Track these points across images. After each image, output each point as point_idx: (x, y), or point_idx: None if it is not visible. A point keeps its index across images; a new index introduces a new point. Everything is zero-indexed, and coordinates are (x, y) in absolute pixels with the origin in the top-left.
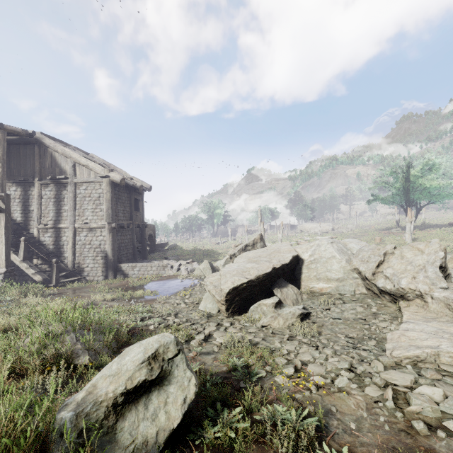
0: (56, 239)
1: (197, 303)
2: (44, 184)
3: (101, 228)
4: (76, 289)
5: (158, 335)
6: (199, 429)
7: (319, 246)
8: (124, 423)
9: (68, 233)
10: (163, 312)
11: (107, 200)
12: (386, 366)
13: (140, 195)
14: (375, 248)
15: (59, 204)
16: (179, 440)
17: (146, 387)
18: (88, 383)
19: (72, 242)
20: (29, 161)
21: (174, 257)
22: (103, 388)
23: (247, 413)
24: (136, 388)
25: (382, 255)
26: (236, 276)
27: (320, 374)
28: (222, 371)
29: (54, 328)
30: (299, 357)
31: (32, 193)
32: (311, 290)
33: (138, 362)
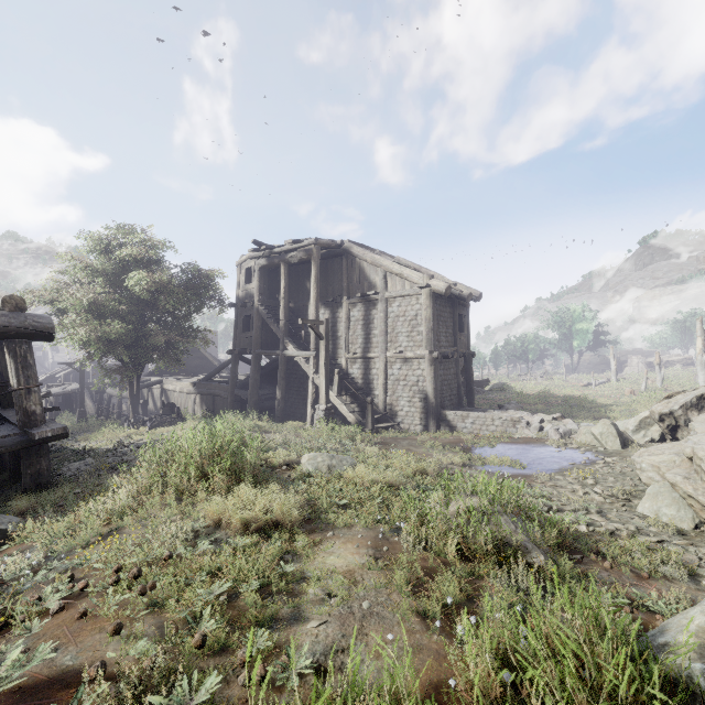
0: (365, 372)
1: (626, 499)
2: (352, 303)
3: (419, 358)
4: (397, 439)
5: None
6: None
7: None
8: None
9: (378, 364)
10: (575, 504)
11: (427, 319)
12: None
13: (464, 307)
14: None
15: (367, 328)
16: None
17: None
18: (681, 622)
19: (383, 376)
20: (336, 277)
21: (514, 406)
22: None
23: None
24: None
25: None
26: None
27: None
28: None
29: (477, 502)
30: None
31: (340, 315)
32: None
33: None
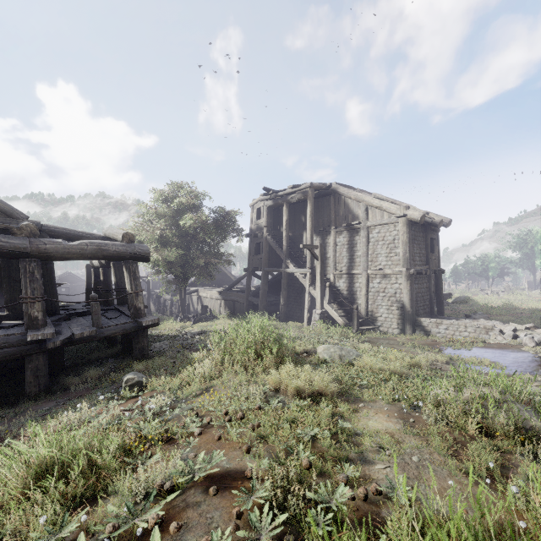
0: (349, 285)
1: None
2: (338, 231)
3: (396, 274)
4: (379, 339)
5: None
6: None
7: None
8: None
9: (360, 279)
10: None
11: (403, 243)
12: None
13: (434, 232)
14: None
15: (351, 250)
16: None
17: None
18: None
19: (365, 289)
20: (326, 212)
21: (480, 316)
22: None
23: None
24: None
25: None
26: None
27: None
28: None
29: (488, 391)
30: None
31: (329, 241)
32: None
33: None
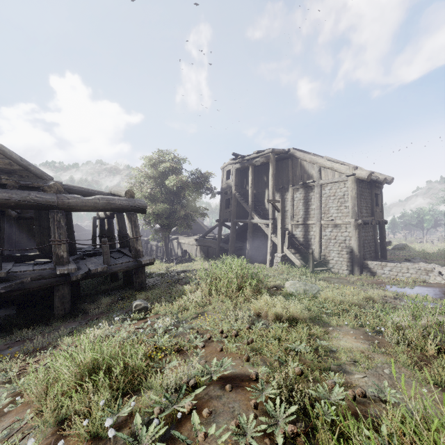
0: (305, 233)
1: None
2: (295, 189)
3: (346, 224)
4: (332, 278)
5: None
6: None
7: None
8: None
9: (315, 228)
10: None
11: (352, 198)
12: None
13: (378, 189)
14: None
15: (307, 204)
16: None
17: None
18: None
19: (319, 236)
20: (284, 173)
21: (419, 261)
22: None
23: None
24: None
25: None
26: None
27: None
28: None
29: (443, 319)
30: None
31: (287, 197)
32: None
33: None
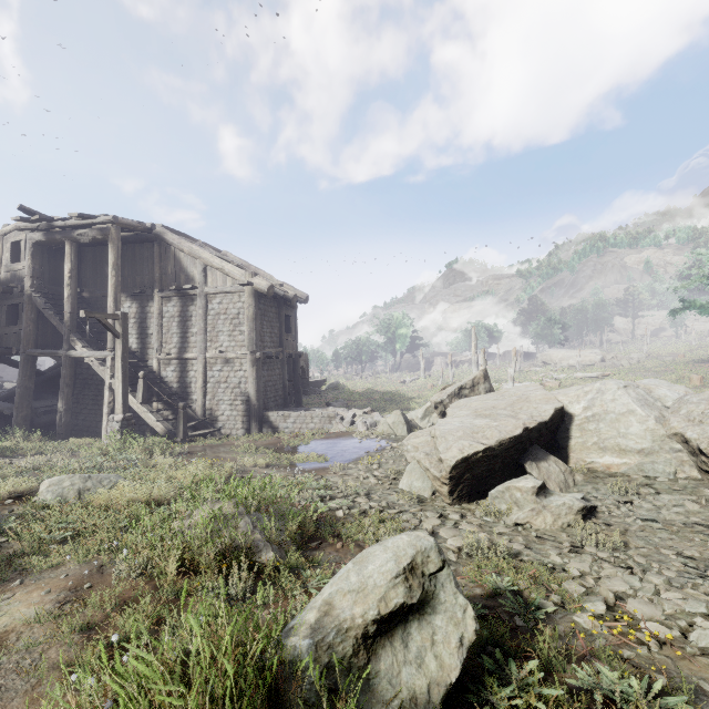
0: (181, 375)
1: (395, 478)
2: (165, 297)
3: (241, 359)
4: (211, 446)
5: (406, 534)
6: (481, 689)
7: (602, 393)
8: (379, 665)
9: (197, 366)
10: (348, 490)
11: (249, 318)
12: None
13: (292, 309)
14: None
15: (184, 325)
16: (449, 701)
17: (403, 614)
18: (316, 599)
19: (202, 379)
20: (147, 266)
21: (340, 404)
22: (345, 609)
23: (544, 671)
24: (391, 614)
25: None
26: (463, 439)
27: (655, 618)
28: (475, 594)
29: (222, 507)
30: (604, 585)
31: (151, 310)
32: (589, 467)
33: (390, 574)
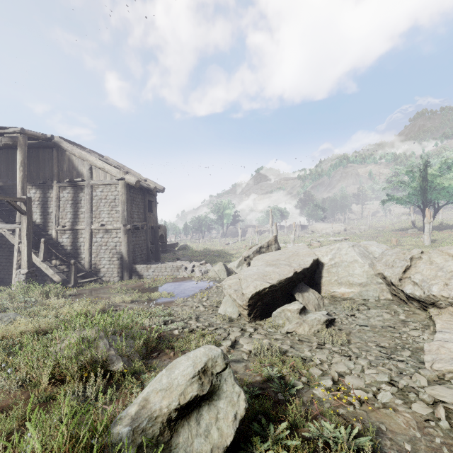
0: (73, 240)
1: (216, 306)
2: (62, 186)
3: (117, 229)
4: (94, 289)
5: (203, 347)
6: (249, 446)
7: (340, 250)
8: (179, 439)
9: (85, 234)
10: (184, 316)
11: (122, 202)
12: (429, 380)
13: (153, 196)
14: (399, 252)
15: (76, 206)
16: None
17: (197, 402)
18: (138, 396)
19: (89, 243)
20: (48, 165)
21: (186, 258)
22: (156, 402)
23: (291, 428)
24: (189, 403)
25: (408, 260)
26: (257, 280)
27: (360, 387)
28: (256, 381)
29: (88, 334)
30: (334, 368)
31: (51, 195)
32: (332, 295)
33: (189, 376)
